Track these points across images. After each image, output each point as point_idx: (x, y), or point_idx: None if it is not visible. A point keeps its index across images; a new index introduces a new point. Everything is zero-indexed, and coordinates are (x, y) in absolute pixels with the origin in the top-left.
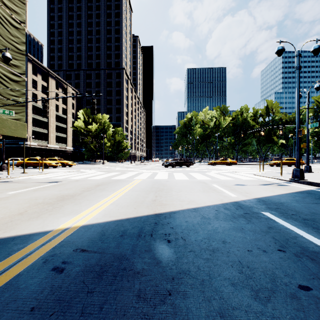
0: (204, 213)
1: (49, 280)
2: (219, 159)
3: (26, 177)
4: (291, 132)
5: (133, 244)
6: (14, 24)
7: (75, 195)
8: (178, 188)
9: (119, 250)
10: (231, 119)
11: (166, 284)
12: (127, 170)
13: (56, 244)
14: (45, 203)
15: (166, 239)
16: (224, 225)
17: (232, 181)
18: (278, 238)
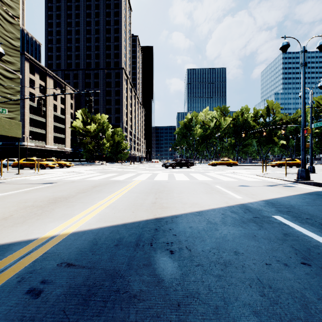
0: (210, 217)
1: (20, 309)
2: (220, 160)
3: (20, 178)
4: (291, 132)
5: (129, 256)
6: (8, 19)
7: (69, 197)
8: (180, 189)
9: (113, 264)
10: (232, 120)
11: (170, 314)
12: (126, 171)
13: (38, 257)
14: (34, 206)
15: (169, 249)
16: (234, 231)
17: (235, 182)
18: (298, 248)
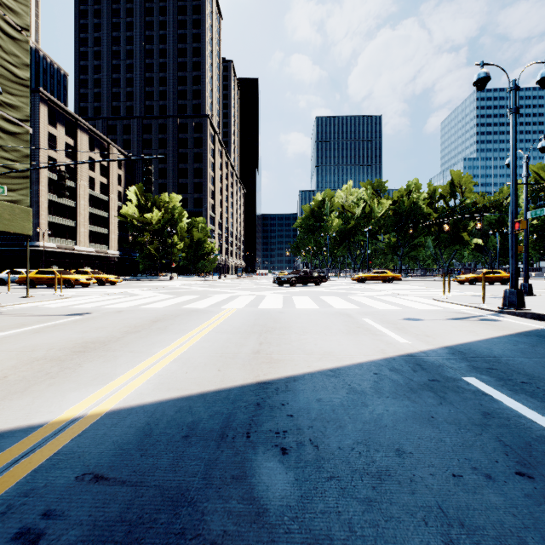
0: (353, 381)
1: None
2: (371, 272)
3: (28, 304)
4: (492, 225)
5: (207, 460)
6: (9, 32)
7: (109, 341)
8: (302, 326)
9: (177, 476)
10: (391, 204)
11: None
12: (211, 291)
13: (43, 461)
14: (47, 359)
15: (279, 445)
16: (395, 408)
17: (398, 313)
18: (509, 442)
